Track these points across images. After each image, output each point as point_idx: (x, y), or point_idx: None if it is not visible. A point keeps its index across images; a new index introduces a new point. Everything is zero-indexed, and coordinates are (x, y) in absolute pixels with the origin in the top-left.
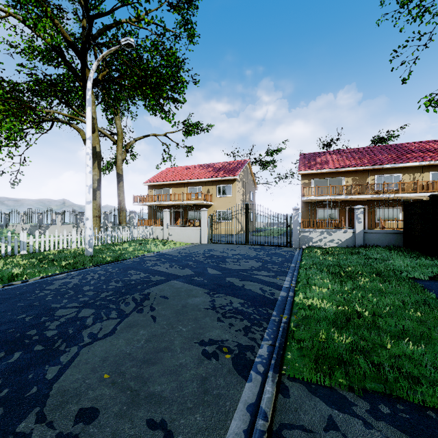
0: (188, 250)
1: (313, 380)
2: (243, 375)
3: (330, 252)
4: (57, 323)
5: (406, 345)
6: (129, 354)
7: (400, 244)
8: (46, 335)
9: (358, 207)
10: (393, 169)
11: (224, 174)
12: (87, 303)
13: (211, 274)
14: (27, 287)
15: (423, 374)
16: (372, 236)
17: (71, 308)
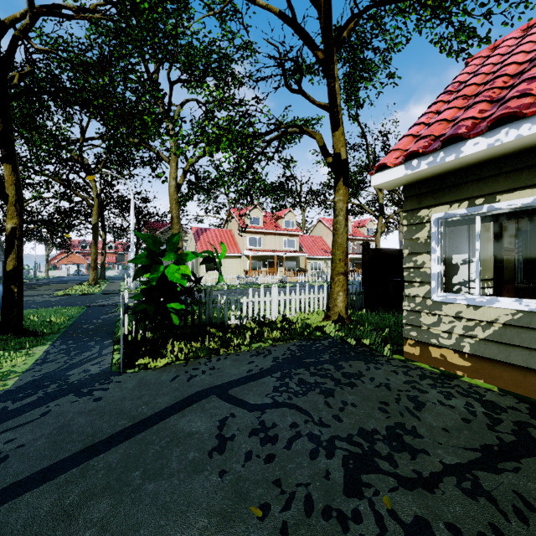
0: None
1: None
2: None
3: None
4: None
5: None
6: None
7: None
8: None
9: None
10: None
11: None
12: None
13: None
14: None
15: None
16: None
17: None
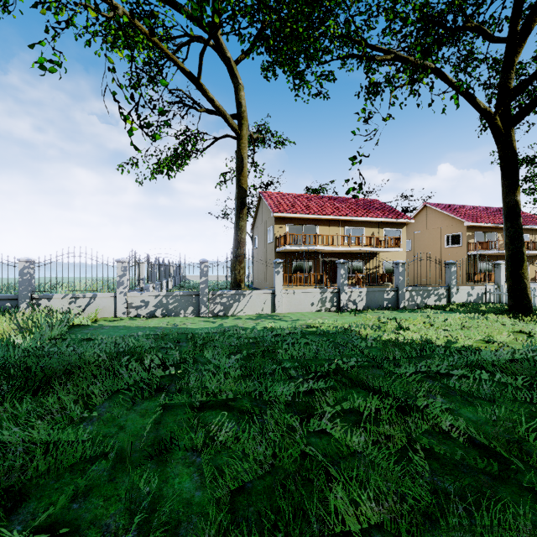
0: None
1: None
2: None
3: None
4: None
5: None
6: None
7: None
8: None
9: None
10: (525, 230)
11: (393, 214)
12: None
13: None
14: None
15: None
16: None
17: None
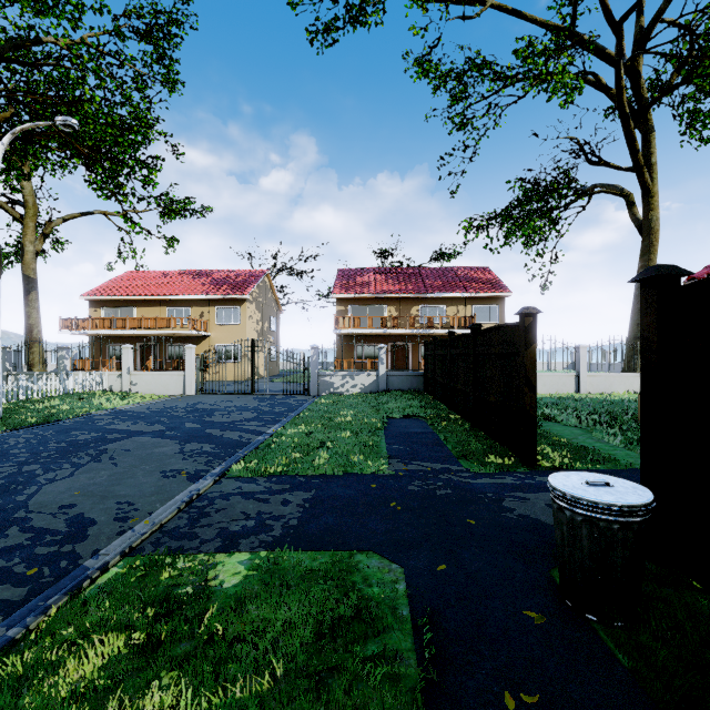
0: (163, 404)
1: (242, 476)
2: (194, 482)
3: (344, 398)
4: None
5: (316, 453)
6: (93, 484)
7: (421, 387)
8: None
9: (382, 347)
10: (438, 299)
11: (227, 290)
12: (28, 462)
13: (189, 428)
14: None
15: (314, 465)
16: (395, 379)
17: (8, 467)
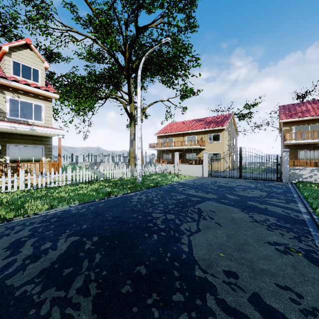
0: (198, 181)
1: None
2: None
3: None
4: (159, 221)
5: None
6: (223, 244)
7: None
8: (160, 227)
9: None
10: None
11: (214, 125)
12: (165, 211)
13: (233, 198)
14: (120, 199)
15: None
16: None
17: (159, 213)
